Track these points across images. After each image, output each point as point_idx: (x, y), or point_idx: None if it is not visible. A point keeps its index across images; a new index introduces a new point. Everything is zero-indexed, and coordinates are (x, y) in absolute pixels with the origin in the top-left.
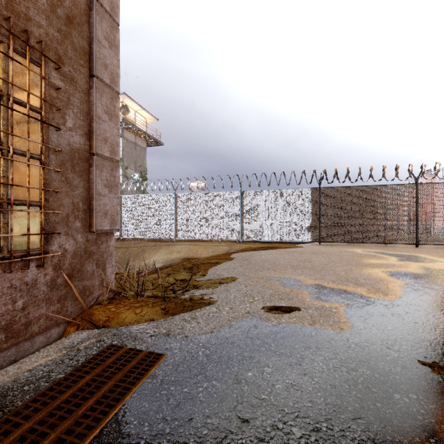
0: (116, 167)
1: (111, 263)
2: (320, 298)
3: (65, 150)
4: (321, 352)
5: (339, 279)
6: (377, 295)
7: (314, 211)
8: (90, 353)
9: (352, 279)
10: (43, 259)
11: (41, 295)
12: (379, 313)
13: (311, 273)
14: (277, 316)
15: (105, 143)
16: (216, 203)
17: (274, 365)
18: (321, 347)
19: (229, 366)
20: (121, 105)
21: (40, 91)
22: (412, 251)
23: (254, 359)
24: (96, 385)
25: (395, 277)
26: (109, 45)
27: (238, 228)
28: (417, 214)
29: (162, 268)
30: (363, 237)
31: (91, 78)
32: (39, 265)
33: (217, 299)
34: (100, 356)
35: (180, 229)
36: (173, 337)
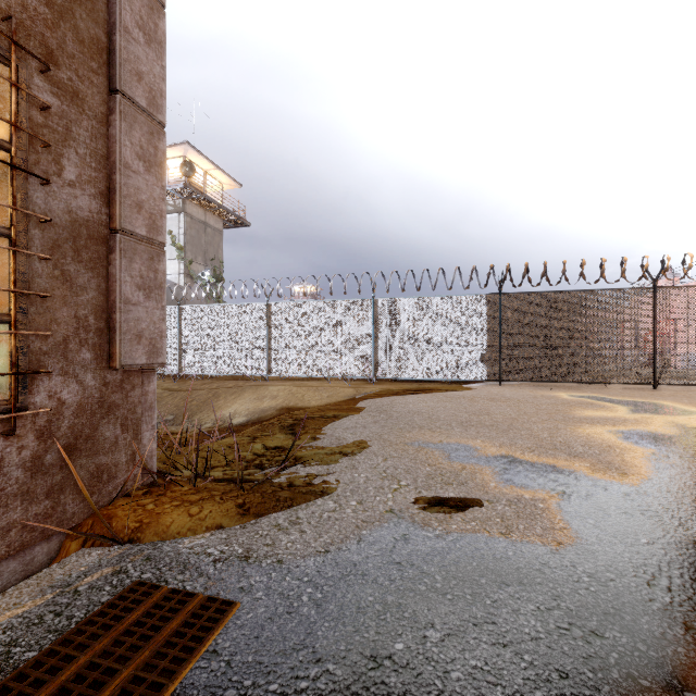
0: (158, 254)
1: (150, 422)
2: (514, 482)
3: (61, 222)
4: (529, 593)
5: (540, 445)
6: (608, 475)
7: (491, 332)
8: (97, 600)
9: (562, 446)
10: (13, 420)
11: (13, 486)
12: (619, 510)
13: (492, 435)
14: (443, 517)
15: (137, 212)
16: (335, 318)
17: (445, 626)
18: (528, 584)
19: (359, 628)
20: (181, 161)
21: (10, 111)
22: (649, 396)
23: (407, 612)
24: (96, 678)
25: (631, 441)
26: (145, 39)
27: (369, 359)
28: (655, 337)
29: (246, 424)
30: (569, 373)
31: (111, 95)
32: (7, 432)
33: (336, 484)
34: (115, 607)
35: (275, 361)
36: (256, 563)
